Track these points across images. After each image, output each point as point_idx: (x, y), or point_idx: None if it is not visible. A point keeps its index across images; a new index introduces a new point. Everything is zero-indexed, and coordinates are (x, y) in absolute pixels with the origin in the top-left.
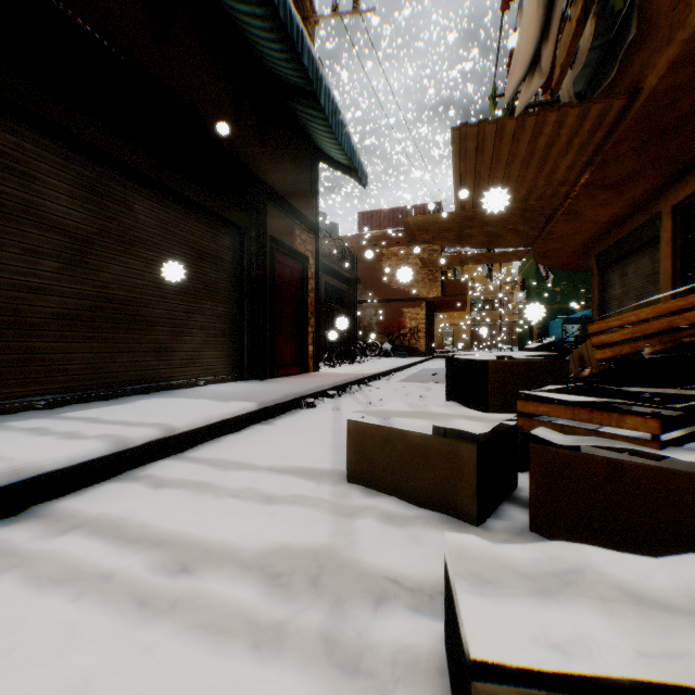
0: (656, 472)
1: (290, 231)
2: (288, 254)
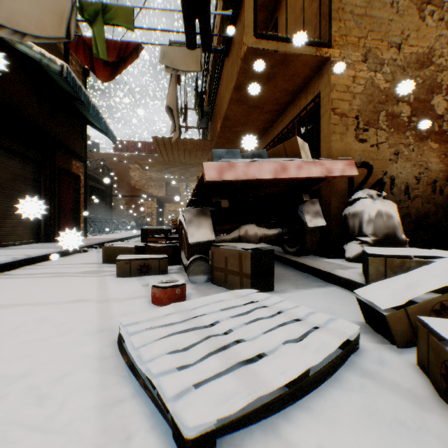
0: (164, 248)
1: (70, 162)
2: (69, 175)
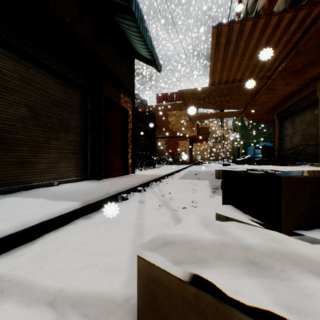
0: None
1: (117, 95)
2: (116, 107)
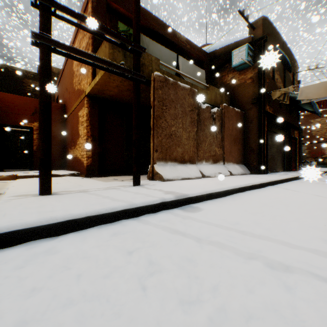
0: None
1: (293, 133)
2: (292, 139)
